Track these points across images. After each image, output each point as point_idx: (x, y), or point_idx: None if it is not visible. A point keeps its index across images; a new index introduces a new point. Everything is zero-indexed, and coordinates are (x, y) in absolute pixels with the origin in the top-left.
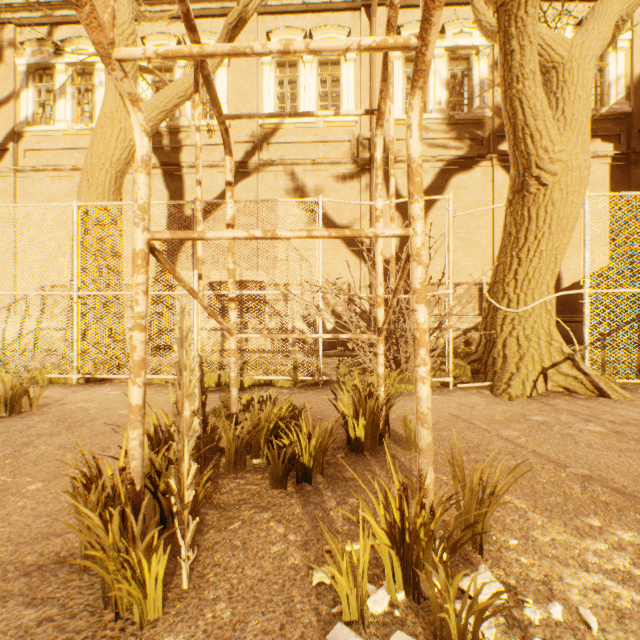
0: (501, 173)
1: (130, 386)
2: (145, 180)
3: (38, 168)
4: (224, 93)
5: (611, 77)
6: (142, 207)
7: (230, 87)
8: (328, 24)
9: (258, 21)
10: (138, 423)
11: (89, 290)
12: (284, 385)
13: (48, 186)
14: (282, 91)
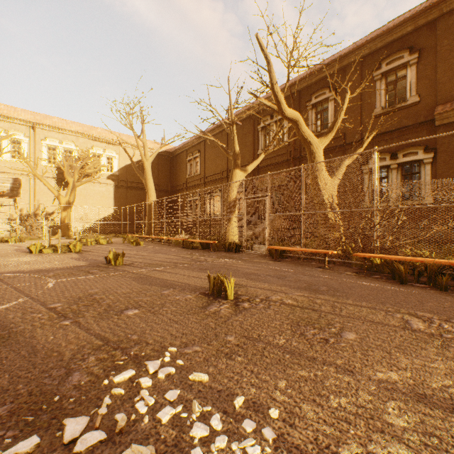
0: (82, 186)
1: None
2: None
3: None
4: None
5: (115, 165)
6: None
7: None
8: (16, 128)
9: None
10: None
11: None
12: None
13: None
14: None
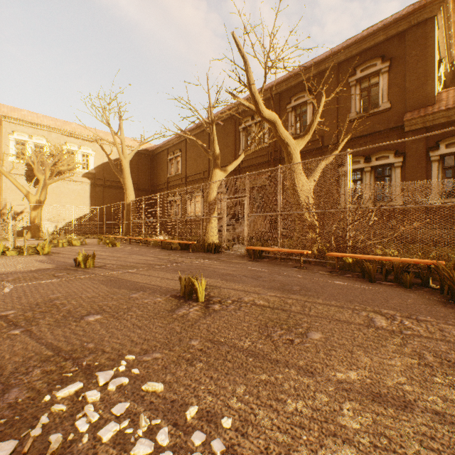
0: (55, 184)
1: None
2: None
3: None
4: None
5: (91, 162)
6: None
7: None
8: None
9: None
10: None
11: None
12: None
13: None
14: None
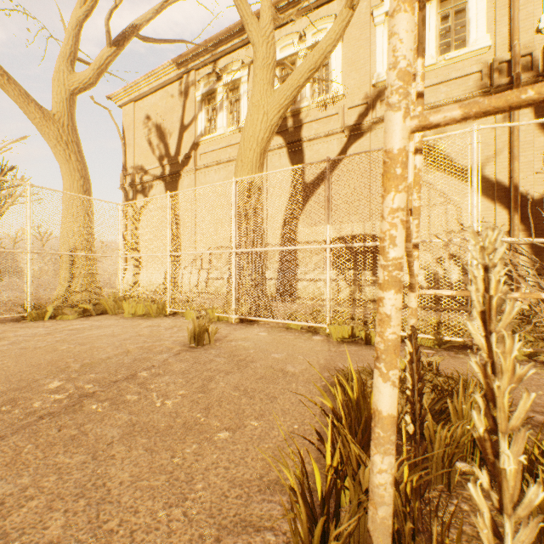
0: None
1: (375, 381)
2: (409, 24)
3: (207, 165)
4: (338, 67)
5: None
6: (403, 73)
7: (343, 59)
8: None
9: None
10: (389, 445)
11: (242, 248)
12: (424, 344)
13: (213, 177)
14: None
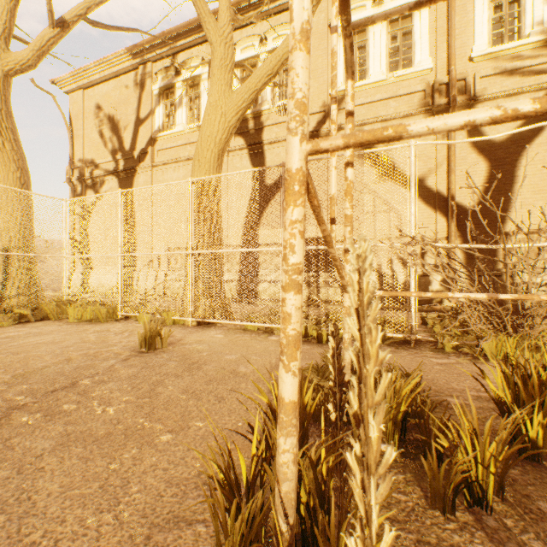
0: None
1: (280, 372)
2: (304, 61)
3: (165, 162)
4: None
5: None
6: (300, 103)
7: None
8: None
9: None
10: (291, 428)
11: (199, 249)
12: None
13: (171, 175)
14: None
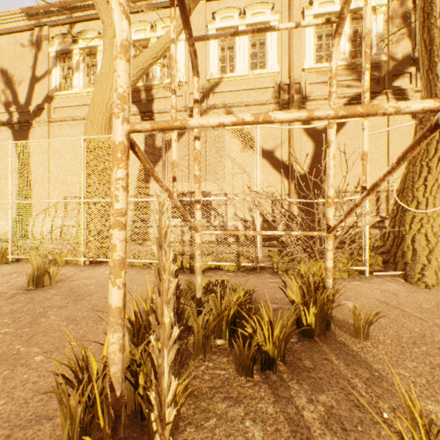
0: None
1: (110, 287)
2: (124, 67)
3: (62, 119)
4: (182, 59)
5: None
6: (121, 96)
7: (186, 55)
8: (257, 2)
9: (206, 6)
10: (118, 326)
11: (91, 198)
12: (230, 269)
13: (68, 131)
14: (223, 54)
